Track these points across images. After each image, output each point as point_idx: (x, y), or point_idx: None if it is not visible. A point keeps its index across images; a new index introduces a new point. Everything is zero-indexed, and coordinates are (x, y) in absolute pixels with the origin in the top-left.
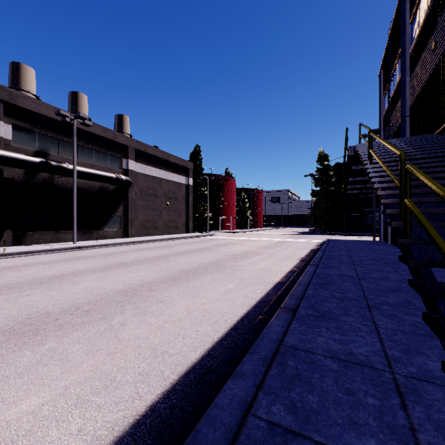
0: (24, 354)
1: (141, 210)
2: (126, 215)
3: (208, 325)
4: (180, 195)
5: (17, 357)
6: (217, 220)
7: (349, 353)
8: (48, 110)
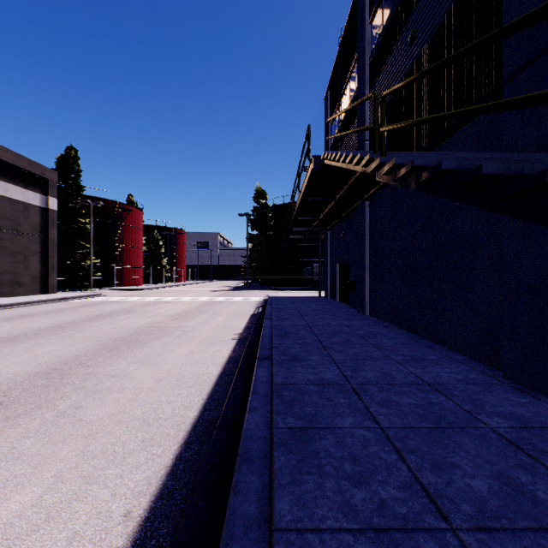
0: None
1: None
2: None
3: None
4: (27, 226)
5: None
6: (112, 271)
7: None
8: None
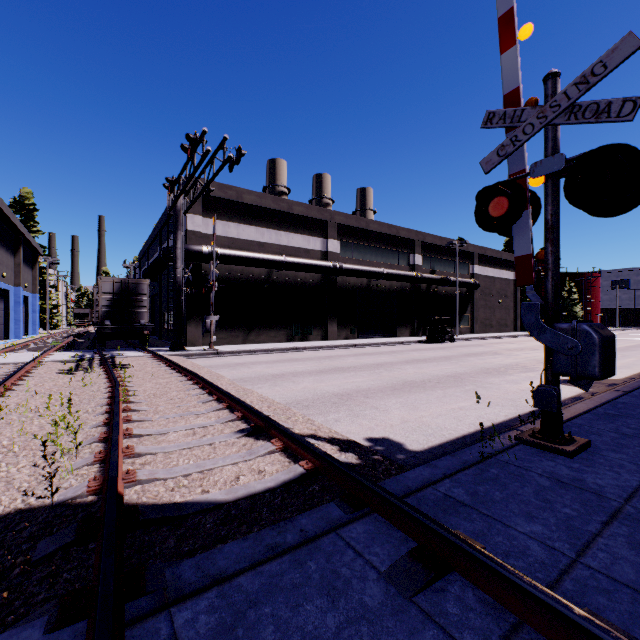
0: None
1: (481, 309)
2: (471, 314)
3: None
4: (508, 292)
5: None
6: None
7: None
8: (436, 240)
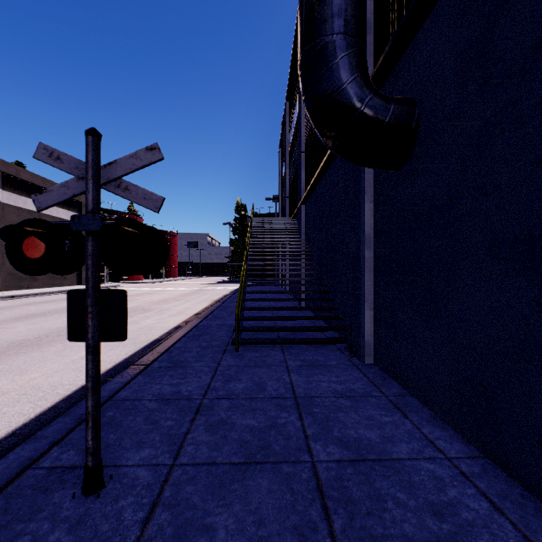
0: (49, 348)
1: None
2: None
3: (157, 330)
4: None
5: (47, 349)
6: None
7: (225, 324)
8: None
